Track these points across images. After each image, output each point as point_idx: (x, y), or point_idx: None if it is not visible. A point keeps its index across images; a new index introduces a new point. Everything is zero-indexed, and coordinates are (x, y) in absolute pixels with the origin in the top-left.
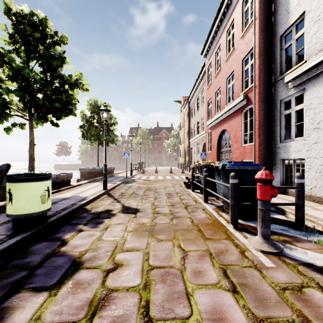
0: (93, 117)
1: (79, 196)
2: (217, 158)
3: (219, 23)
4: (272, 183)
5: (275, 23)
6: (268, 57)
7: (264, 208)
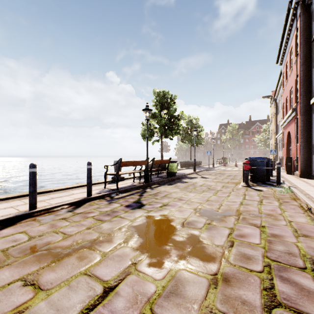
0: (187, 128)
1: (183, 172)
2: (286, 154)
3: (285, 44)
4: (311, 173)
5: (312, 58)
6: (307, 83)
7: (245, 172)
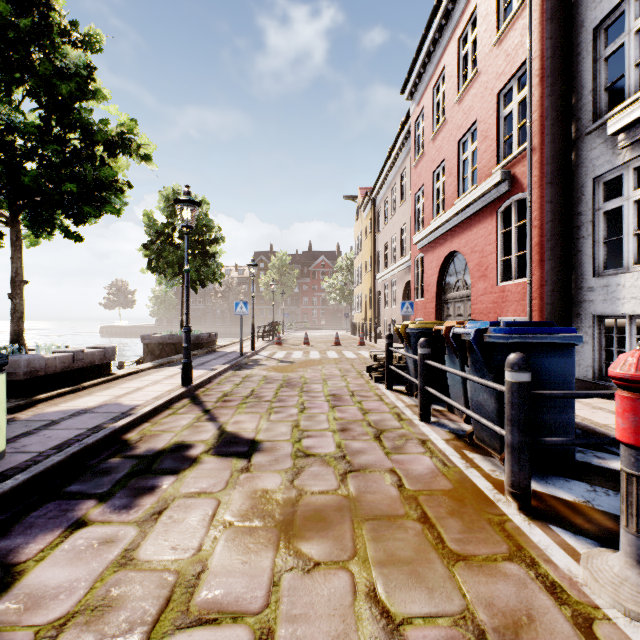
0: (172, 226)
1: (120, 404)
2: (436, 314)
3: (443, 21)
4: None
5: (580, 1)
6: (563, 81)
7: None
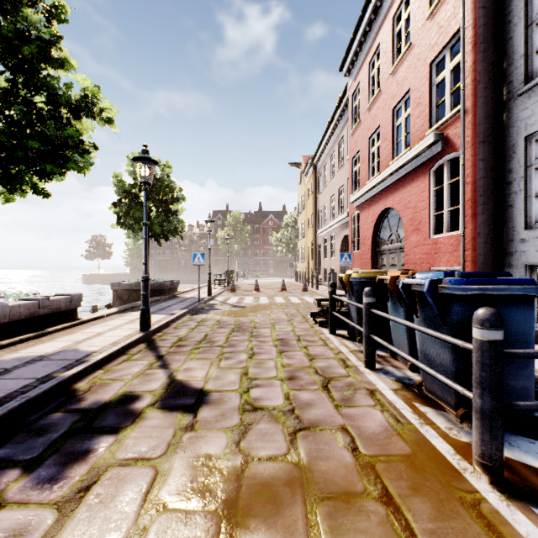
0: (139, 186)
1: (77, 351)
2: (372, 264)
3: (378, 3)
4: None
5: None
6: (495, 47)
7: None
